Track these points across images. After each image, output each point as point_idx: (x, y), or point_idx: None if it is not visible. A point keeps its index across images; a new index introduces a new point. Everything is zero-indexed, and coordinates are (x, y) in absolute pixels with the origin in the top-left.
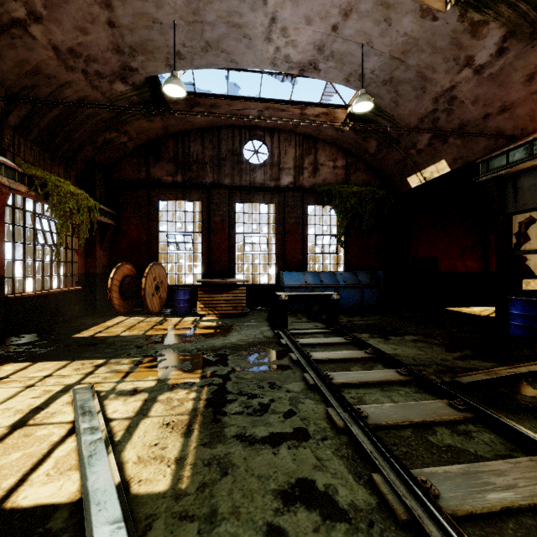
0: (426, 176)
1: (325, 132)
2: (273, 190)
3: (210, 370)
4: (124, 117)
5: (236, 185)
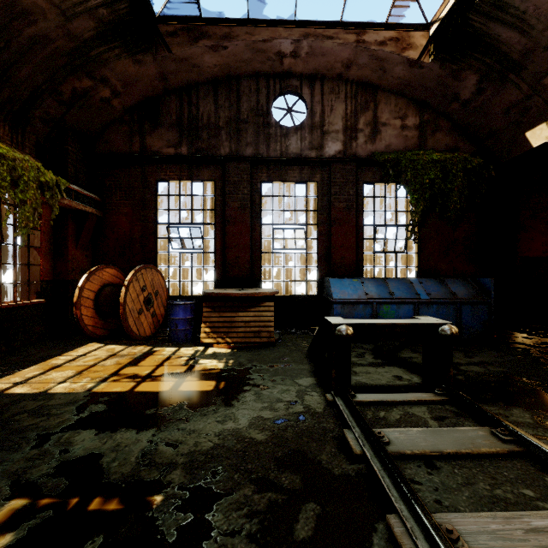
0: None
1: (392, 71)
2: (313, 163)
3: None
4: (96, 50)
5: (261, 156)
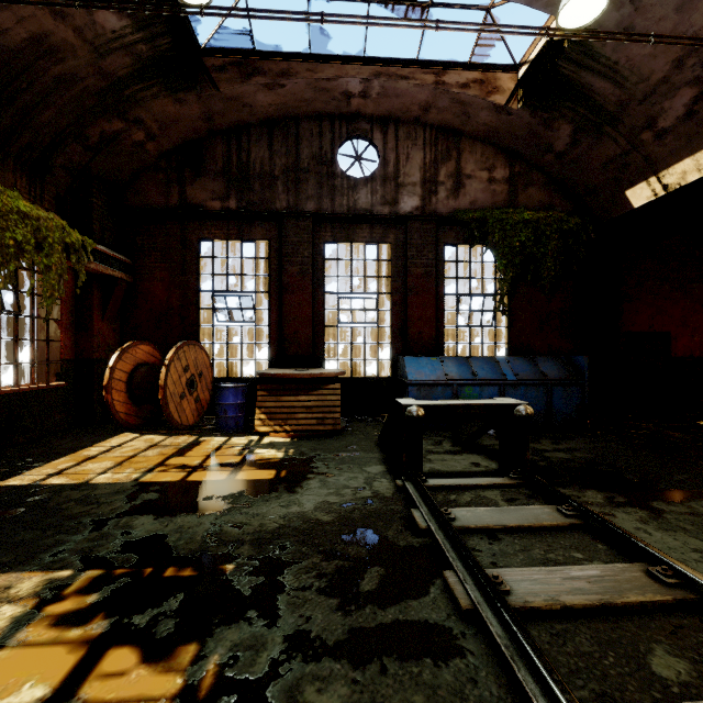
0: (670, 182)
1: (477, 117)
2: (386, 221)
3: (220, 648)
4: (130, 89)
5: (324, 213)
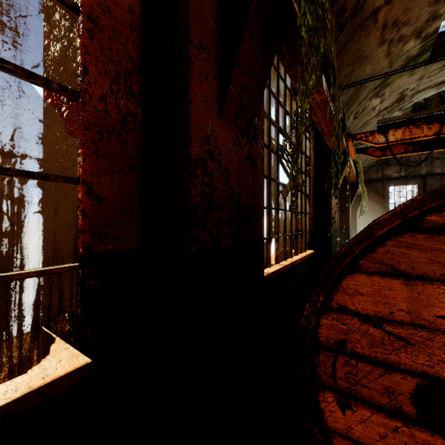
0: None
1: None
2: None
3: None
4: None
5: None
